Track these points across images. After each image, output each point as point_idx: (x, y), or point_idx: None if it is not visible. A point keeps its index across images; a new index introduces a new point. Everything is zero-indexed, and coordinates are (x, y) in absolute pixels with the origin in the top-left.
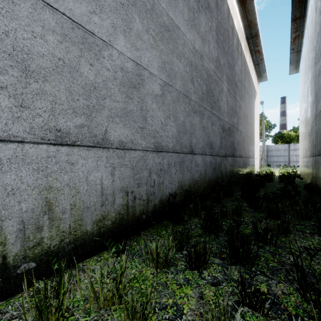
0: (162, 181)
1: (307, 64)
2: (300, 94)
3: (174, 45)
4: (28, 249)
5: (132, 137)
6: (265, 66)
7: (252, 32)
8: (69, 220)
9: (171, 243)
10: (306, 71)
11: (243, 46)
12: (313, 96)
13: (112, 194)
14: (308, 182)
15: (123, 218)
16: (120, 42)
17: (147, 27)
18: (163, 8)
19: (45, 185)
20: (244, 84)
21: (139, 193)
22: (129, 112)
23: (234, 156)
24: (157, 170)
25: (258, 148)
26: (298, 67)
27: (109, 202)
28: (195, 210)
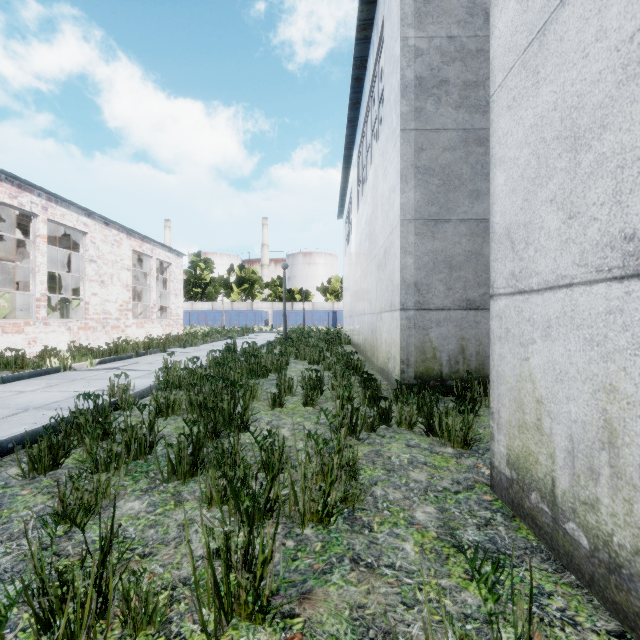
0: None
1: None
2: None
3: None
4: (452, 373)
5: None
6: None
7: None
8: (475, 363)
9: None
10: None
11: None
12: None
13: None
14: None
15: None
16: None
17: None
18: None
19: (460, 336)
20: None
21: None
22: None
23: None
24: None
25: None
26: None
27: None
28: None
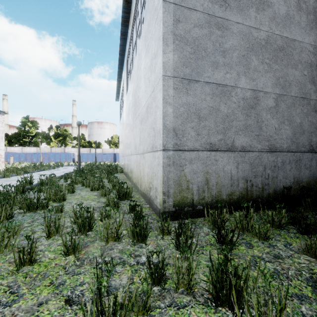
0: (276, 176)
1: None
2: None
3: (289, 58)
4: (200, 199)
5: (250, 143)
6: None
7: None
8: (215, 191)
9: (284, 214)
10: None
11: None
12: None
13: (237, 180)
14: None
15: (244, 197)
16: (242, 81)
17: (262, 59)
18: (277, 35)
19: (206, 171)
20: None
21: (255, 182)
22: (248, 126)
23: None
24: (271, 166)
25: None
26: None
27: (235, 184)
28: (314, 205)
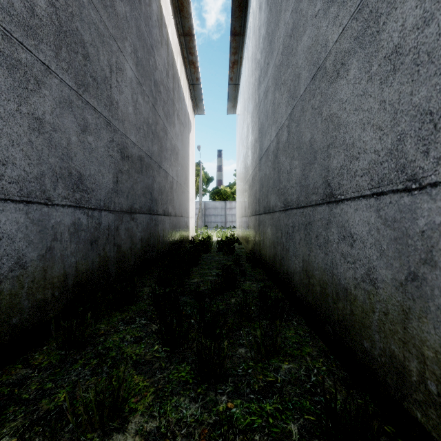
0: None
1: (247, 96)
2: (237, 140)
3: None
4: None
5: None
6: (201, 92)
7: (185, 25)
8: None
9: None
10: (245, 106)
11: (171, 35)
12: (256, 132)
13: None
14: (249, 249)
15: None
16: None
17: None
18: None
19: None
20: (172, 97)
21: None
22: None
23: (154, 212)
24: None
25: (193, 203)
26: (235, 107)
27: None
28: None
